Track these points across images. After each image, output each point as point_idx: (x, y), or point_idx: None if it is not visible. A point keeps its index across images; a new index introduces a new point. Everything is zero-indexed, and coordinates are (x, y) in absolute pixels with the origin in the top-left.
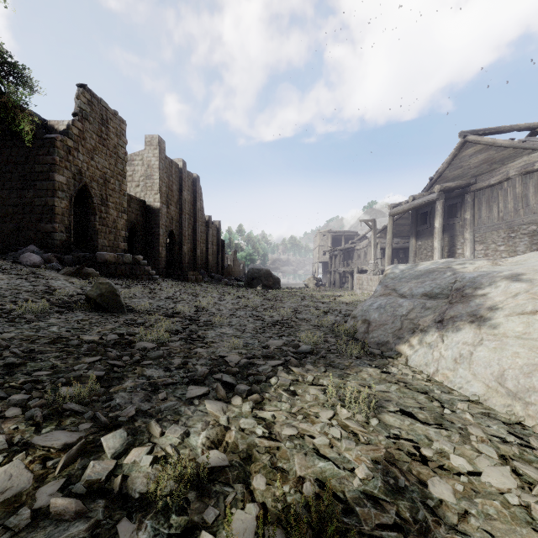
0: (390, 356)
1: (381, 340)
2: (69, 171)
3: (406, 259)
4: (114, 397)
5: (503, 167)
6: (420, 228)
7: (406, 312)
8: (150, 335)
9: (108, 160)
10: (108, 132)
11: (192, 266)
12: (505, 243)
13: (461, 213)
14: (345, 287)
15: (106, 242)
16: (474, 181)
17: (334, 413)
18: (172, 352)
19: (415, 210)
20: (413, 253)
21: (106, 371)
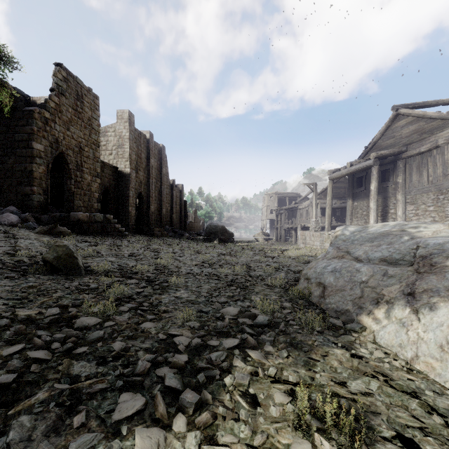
0: (354, 329)
1: (339, 307)
2: (46, 140)
3: (342, 217)
4: (10, 426)
5: (432, 137)
6: (356, 190)
7: (365, 278)
8: (96, 307)
9: (82, 130)
10: (83, 106)
11: (159, 223)
12: (434, 204)
13: (393, 178)
14: (290, 241)
15: (81, 203)
16: (405, 149)
17: (312, 448)
18: (116, 330)
19: (352, 175)
20: (350, 212)
21: (21, 371)
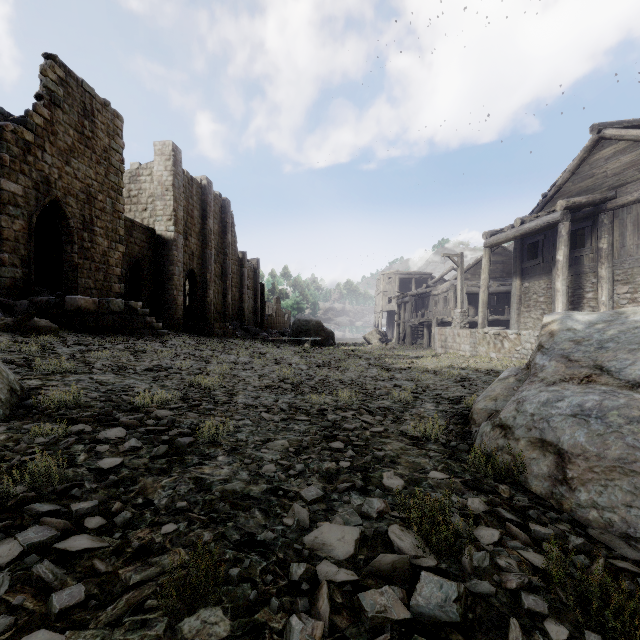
0: None
1: (636, 525)
2: (27, 177)
3: (499, 307)
4: None
5: None
6: (528, 264)
7: None
8: None
9: (93, 167)
10: (95, 128)
11: (221, 316)
12: None
13: (591, 242)
14: (419, 343)
15: (91, 283)
16: (613, 194)
17: None
18: None
19: (520, 240)
20: (516, 298)
21: None
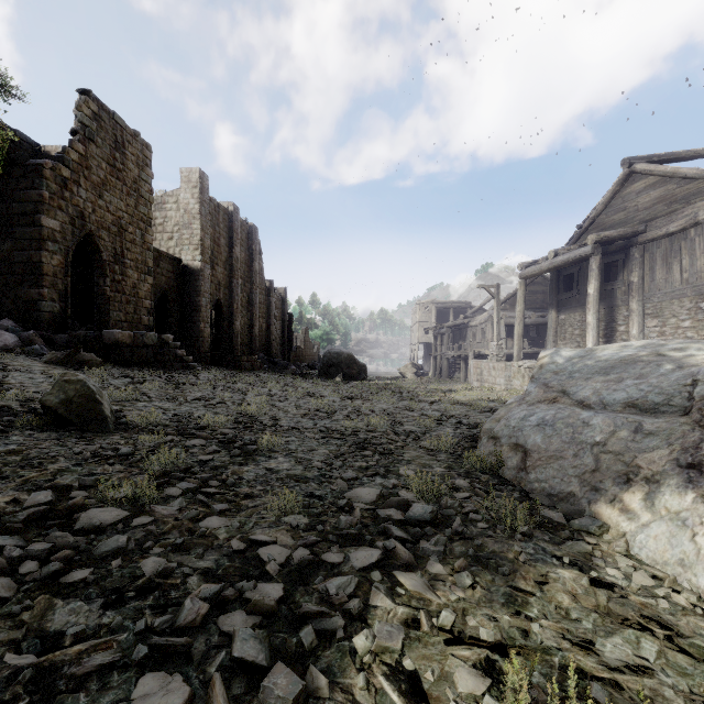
0: (587, 529)
1: (555, 487)
2: (64, 212)
3: (539, 339)
4: None
5: (688, 208)
6: (564, 296)
7: (601, 437)
8: (121, 489)
9: (124, 199)
10: (125, 160)
11: (248, 348)
12: (692, 316)
13: (623, 275)
14: (456, 377)
15: (121, 315)
16: (644, 228)
17: None
18: (153, 533)
19: (556, 271)
20: (553, 331)
21: None
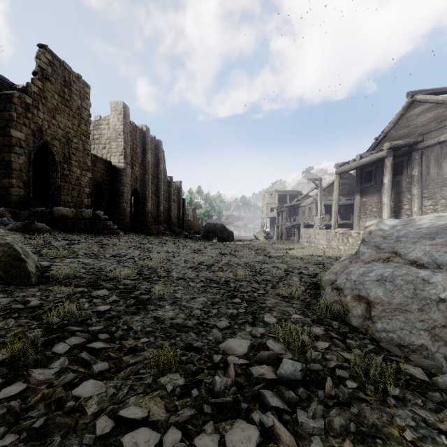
0: None
1: (404, 339)
2: (28, 127)
3: (347, 214)
4: None
5: None
6: (365, 185)
7: (446, 295)
8: (4, 350)
9: (70, 120)
10: (71, 94)
11: (156, 221)
12: None
13: (407, 171)
14: (291, 239)
15: (69, 198)
16: (422, 139)
17: None
18: (15, 410)
19: (360, 169)
20: (357, 209)
21: None
